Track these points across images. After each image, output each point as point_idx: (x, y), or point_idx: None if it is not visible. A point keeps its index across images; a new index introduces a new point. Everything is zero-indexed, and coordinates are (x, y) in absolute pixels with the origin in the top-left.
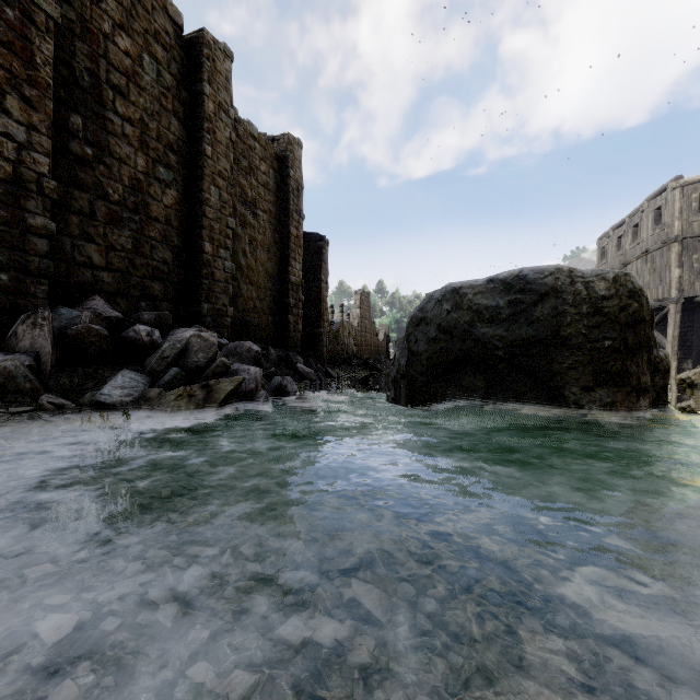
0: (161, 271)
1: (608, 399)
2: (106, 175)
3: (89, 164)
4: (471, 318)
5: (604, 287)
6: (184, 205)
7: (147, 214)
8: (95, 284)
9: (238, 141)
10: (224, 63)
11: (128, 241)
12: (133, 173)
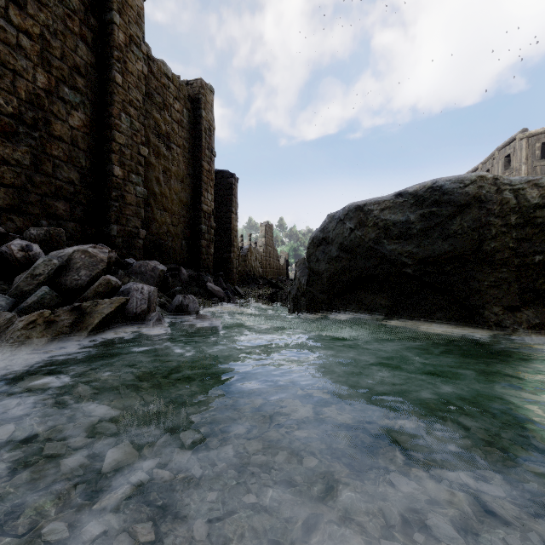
0: (66, 191)
1: (536, 320)
2: None
3: None
4: (377, 235)
5: (537, 194)
6: (93, 128)
7: (48, 132)
8: None
9: (152, 78)
10: None
11: (25, 156)
12: (32, 88)
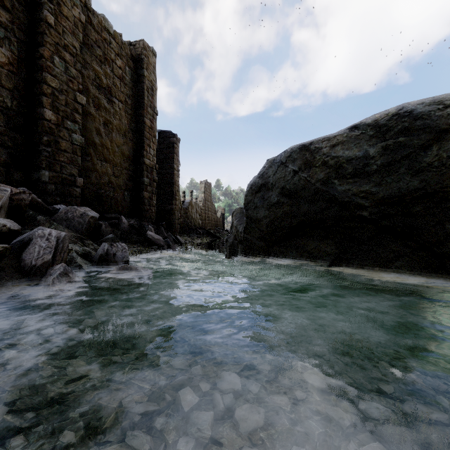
0: None
1: None
2: None
3: None
4: (327, 175)
5: None
6: (21, 68)
7: None
8: None
9: (92, 30)
10: None
11: None
12: None
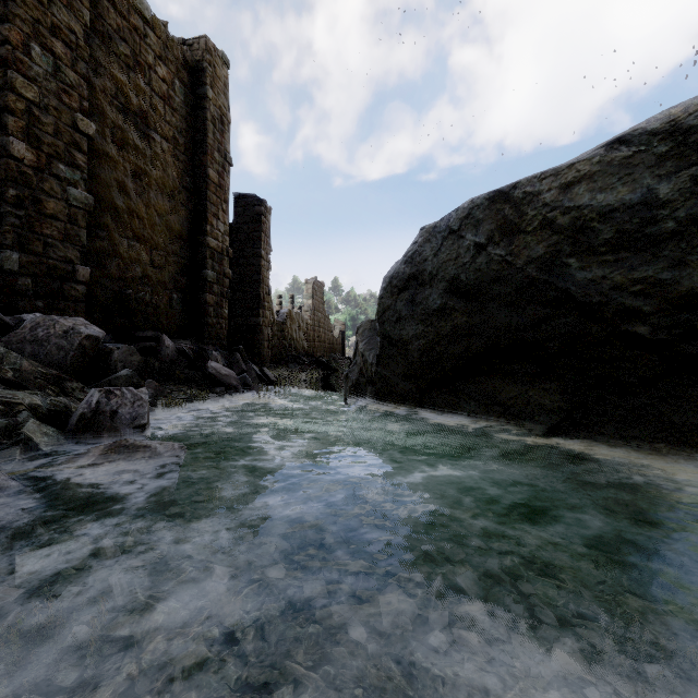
0: None
1: None
2: None
3: None
4: (552, 249)
5: None
6: None
7: None
8: None
9: (111, 9)
10: None
11: None
12: None
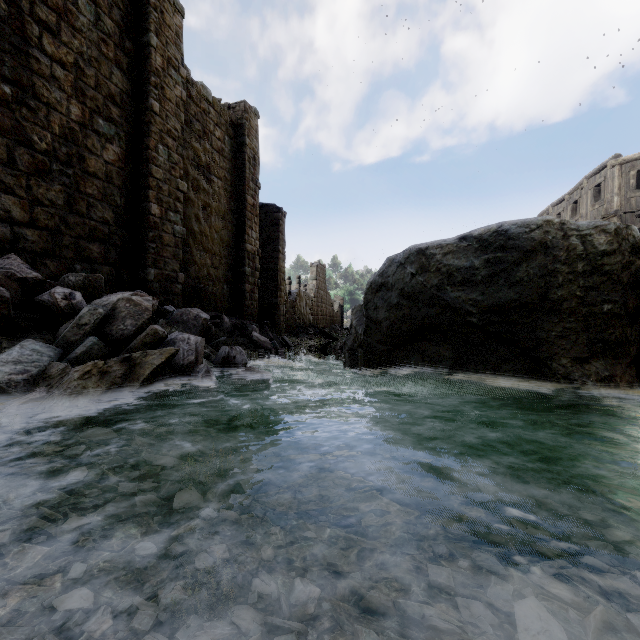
0: (100, 232)
1: (606, 373)
2: (30, 120)
3: (6, 104)
4: (440, 281)
5: (605, 240)
6: (128, 162)
7: (82, 169)
8: (15, 242)
9: (191, 103)
10: (174, 18)
11: (59, 196)
12: (66, 121)
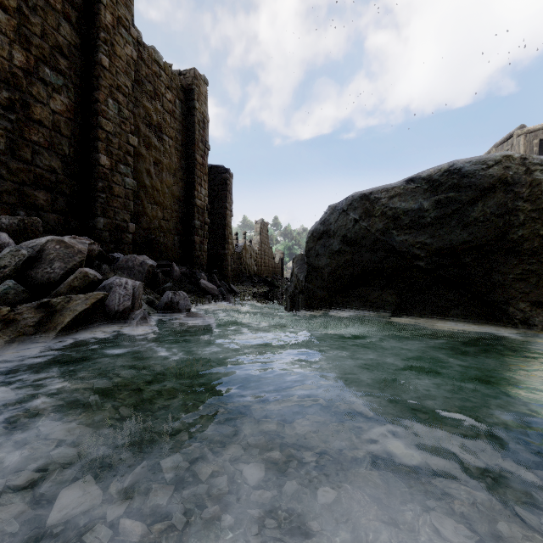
0: (47, 180)
1: None
2: None
3: None
4: (385, 225)
5: None
6: (77, 114)
7: (27, 115)
8: None
9: (143, 64)
10: None
11: None
12: (8, 66)
